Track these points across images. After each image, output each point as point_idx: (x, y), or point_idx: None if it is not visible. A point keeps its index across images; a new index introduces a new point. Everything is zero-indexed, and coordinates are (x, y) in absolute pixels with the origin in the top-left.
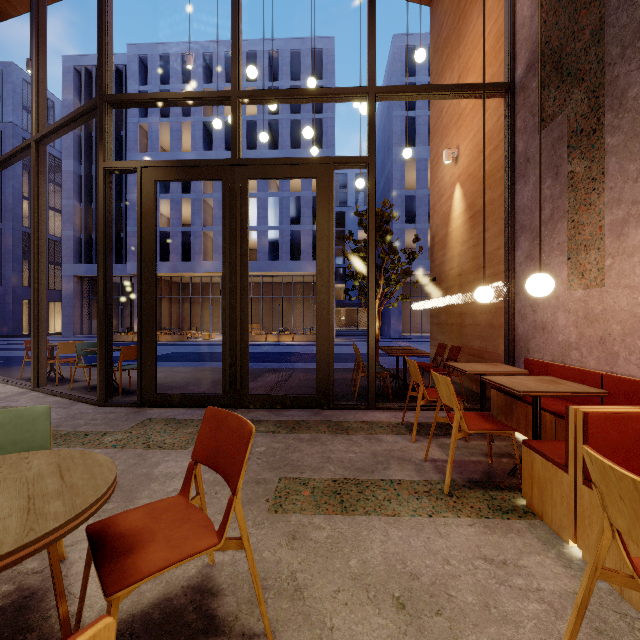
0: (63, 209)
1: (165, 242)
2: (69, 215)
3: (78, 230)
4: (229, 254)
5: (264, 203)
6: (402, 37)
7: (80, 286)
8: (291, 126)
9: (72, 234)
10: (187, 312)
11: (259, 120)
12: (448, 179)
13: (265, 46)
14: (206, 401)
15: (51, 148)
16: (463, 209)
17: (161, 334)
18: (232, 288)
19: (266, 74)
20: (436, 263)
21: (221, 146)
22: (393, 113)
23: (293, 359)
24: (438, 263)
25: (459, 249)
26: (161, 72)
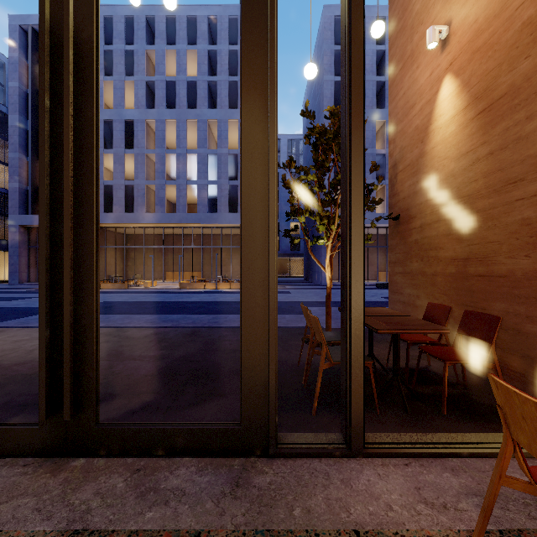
0: (9, 162)
1: (111, 195)
2: (15, 168)
3: (25, 182)
4: (54, 128)
5: (204, 159)
6: (332, 8)
7: (27, 236)
8: (229, 88)
9: (18, 186)
10: (133, 261)
11: (199, 81)
12: (425, 79)
13: (205, 12)
14: (4, 441)
15: (1, 105)
16: (461, 106)
17: (103, 282)
18: (60, 200)
19: (206, 38)
20: (401, 196)
21: (163, 104)
22: (324, 78)
23: (227, 310)
24: (404, 196)
25: (451, 167)
26: (106, 34)
